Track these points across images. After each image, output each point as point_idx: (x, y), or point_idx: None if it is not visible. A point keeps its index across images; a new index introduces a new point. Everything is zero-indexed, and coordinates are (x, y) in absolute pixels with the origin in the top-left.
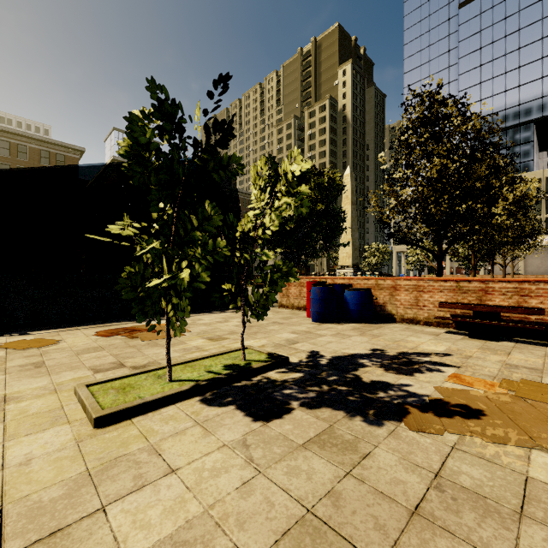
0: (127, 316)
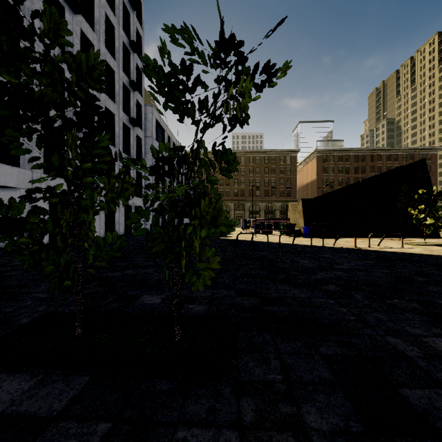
0: (377, 236)
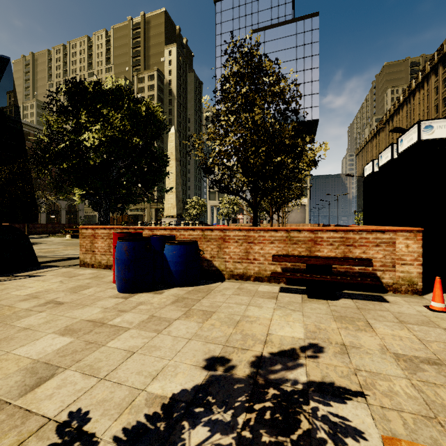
0: None
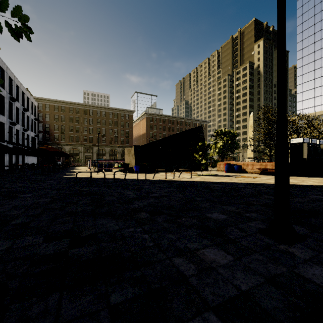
0: (179, 171)
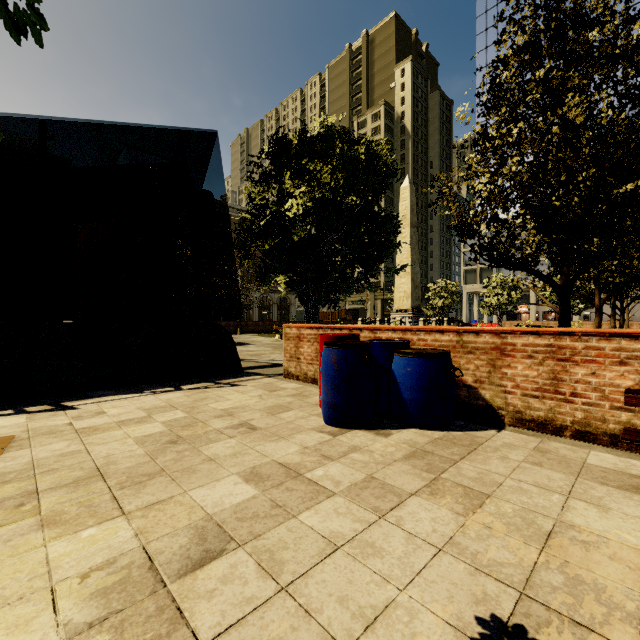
0: None
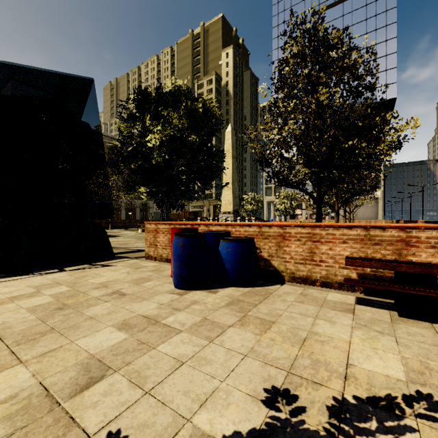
0: None
